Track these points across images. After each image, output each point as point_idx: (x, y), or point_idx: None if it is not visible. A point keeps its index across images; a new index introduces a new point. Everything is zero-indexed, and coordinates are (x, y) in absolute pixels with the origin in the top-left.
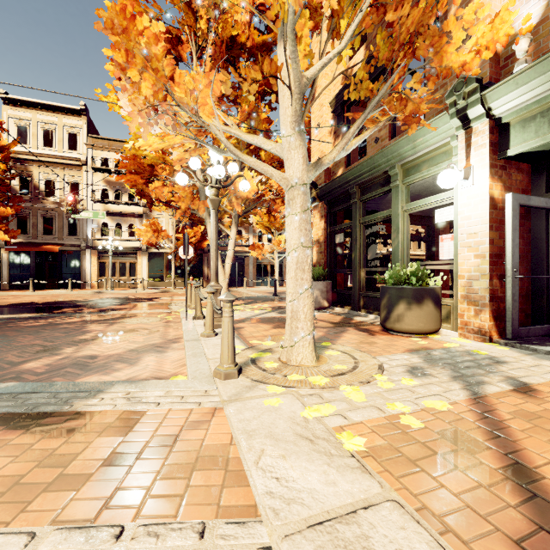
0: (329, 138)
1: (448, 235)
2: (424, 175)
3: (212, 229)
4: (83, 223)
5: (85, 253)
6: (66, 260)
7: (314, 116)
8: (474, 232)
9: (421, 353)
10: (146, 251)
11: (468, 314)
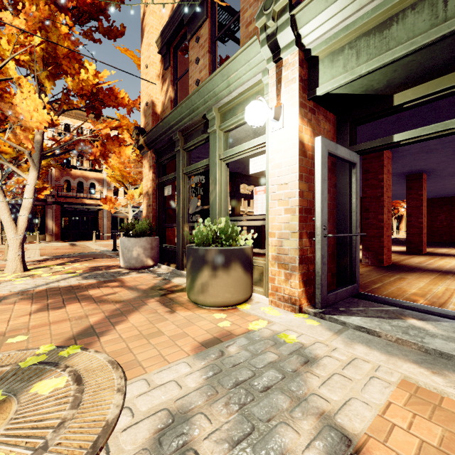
0: (157, 82)
1: (261, 187)
2: (239, 119)
3: None
4: None
5: None
6: None
7: (143, 57)
8: (285, 182)
9: (212, 354)
10: None
11: (279, 278)
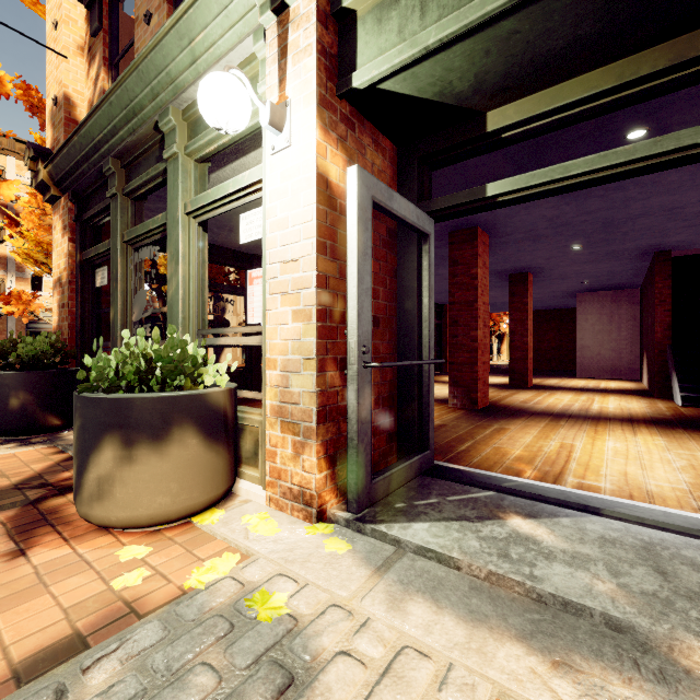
0: (79, 60)
1: (260, 271)
2: (219, 134)
3: None
4: None
5: None
6: None
7: (49, 6)
8: (293, 257)
9: None
10: None
11: (284, 451)
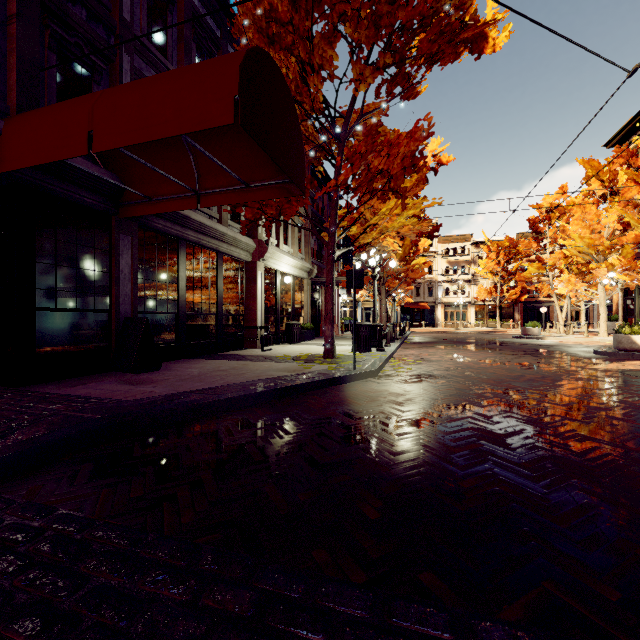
0: None
1: None
2: None
3: (569, 305)
4: (436, 288)
5: (437, 306)
6: (427, 311)
7: None
8: None
9: None
10: (473, 304)
11: None
